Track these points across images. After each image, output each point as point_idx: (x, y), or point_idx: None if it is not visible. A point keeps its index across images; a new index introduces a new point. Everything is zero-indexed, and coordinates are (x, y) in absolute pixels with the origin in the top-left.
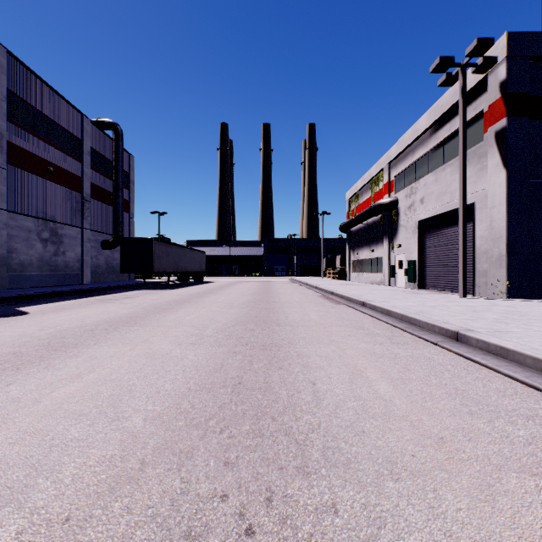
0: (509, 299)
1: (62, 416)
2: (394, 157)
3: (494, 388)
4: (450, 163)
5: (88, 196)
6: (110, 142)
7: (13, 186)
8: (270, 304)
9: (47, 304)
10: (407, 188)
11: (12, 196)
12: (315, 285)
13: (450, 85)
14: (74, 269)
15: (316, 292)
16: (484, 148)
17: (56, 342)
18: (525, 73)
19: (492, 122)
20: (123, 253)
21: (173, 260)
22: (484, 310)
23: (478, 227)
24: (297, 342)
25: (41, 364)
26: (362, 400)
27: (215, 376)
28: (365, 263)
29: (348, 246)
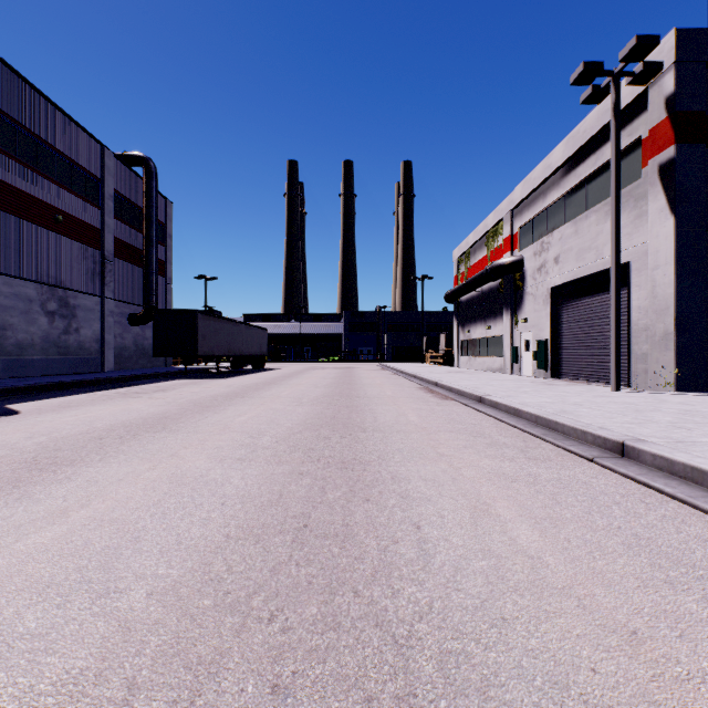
0: (679, 393)
1: (18, 587)
2: (518, 203)
3: (695, 534)
4: (596, 209)
5: (110, 254)
6: (140, 183)
7: (7, 241)
8: (353, 399)
9: (48, 399)
10: (536, 243)
11: (6, 254)
12: (413, 374)
13: (598, 101)
14: (91, 352)
15: (414, 383)
16: (644, 188)
17: (45, 457)
18: (700, 84)
19: (655, 152)
20: (156, 330)
21: (223, 340)
22: (650, 409)
23: (635, 295)
24: (391, 457)
25: (12, 493)
26: (495, 558)
27: (269, 513)
28: (479, 344)
29: (456, 321)
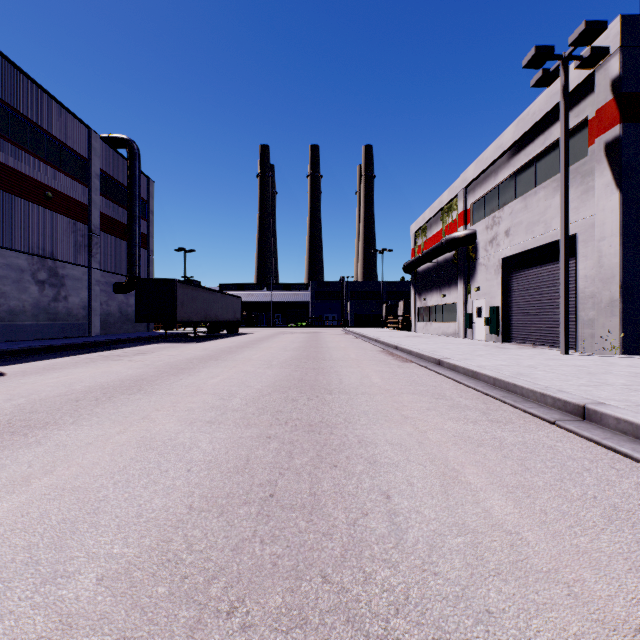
0: (624, 356)
1: None
2: (471, 180)
3: None
4: (545, 185)
5: (96, 228)
6: (124, 163)
7: None
8: (319, 362)
9: (34, 362)
10: (488, 218)
11: None
12: (374, 338)
13: (547, 84)
14: (78, 318)
15: (376, 346)
16: (590, 165)
17: (19, 419)
18: None
19: (601, 131)
20: (138, 298)
21: (200, 307)
22: (602, 371)
23: (582, 264)
24: (357, 419)
25: None
26: (471, 534)
27: (235, 481)
28: (434, 311)
29: (413, 289)
